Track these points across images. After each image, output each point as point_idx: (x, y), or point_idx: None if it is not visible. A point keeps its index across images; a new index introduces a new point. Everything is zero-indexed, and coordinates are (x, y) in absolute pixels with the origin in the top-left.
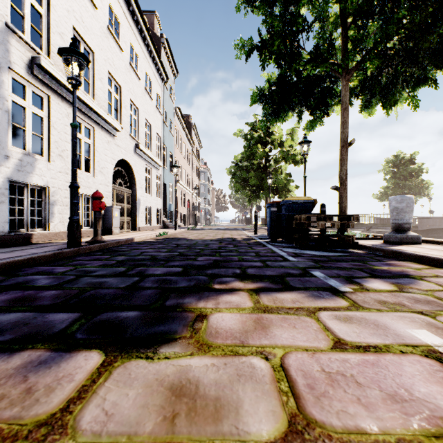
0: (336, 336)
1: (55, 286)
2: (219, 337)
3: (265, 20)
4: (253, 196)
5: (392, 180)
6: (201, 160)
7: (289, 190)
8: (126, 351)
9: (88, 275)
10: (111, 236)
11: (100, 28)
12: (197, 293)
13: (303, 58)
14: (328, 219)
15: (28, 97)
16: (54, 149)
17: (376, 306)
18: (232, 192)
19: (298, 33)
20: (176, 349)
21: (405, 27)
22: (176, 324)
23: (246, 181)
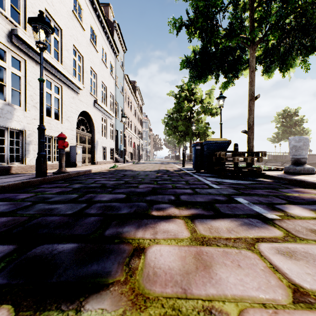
0: (289, 280)
1: (8, 213)
2: (157, 282)
3: (191, 3)
4: (181, 139)
5: (281, 127)
6: (143, 113)
7: (207, 135)
8: (43, 309)
9: (43, 201)
10: (74, 168)
11: (67, 12)
12: (136, 221)
13: (220, 33)
14: (242, 155)
15: (8, 60)
16: (29, 101)
17: (312, 237)
18: (165, 137)
19: (217, 13)
20: (105, 305)
21: (301, 6)
22: (111, 262)
23: (176, 128)
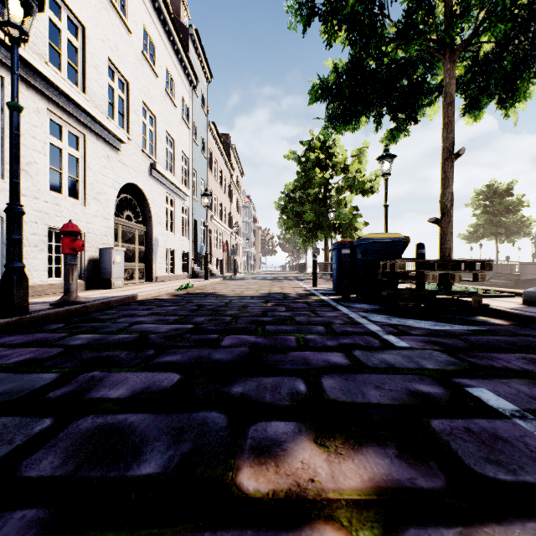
0: None
1: None
2: None
3: None
4: (309, 236)
5: (483, 216)
6: (243, 192)
7: (356, 228)
8: None
9: None
10: (107, 291)
11: None
12: None
13: (386, 33)
14: (441, 267)
15: None
16: None
17: None
18: (281, 232)
19: None
20: None
21: None
22: None
23: (299, 216)
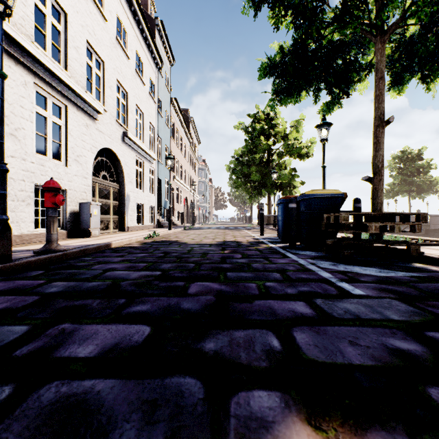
0: None
1: None
2: None
3: None
4: (255, 193)
5: (398, 176)
6: (200, 157)
7: (294, 186)
8: None
9: None
10: (86, 239)
11: None
12: None
13: (324, 19)
14: (381, 219)
15: None
16: None
17: None
18: (231, 190)
19: None
20: None
21: None
22: None
23: (247, 176)
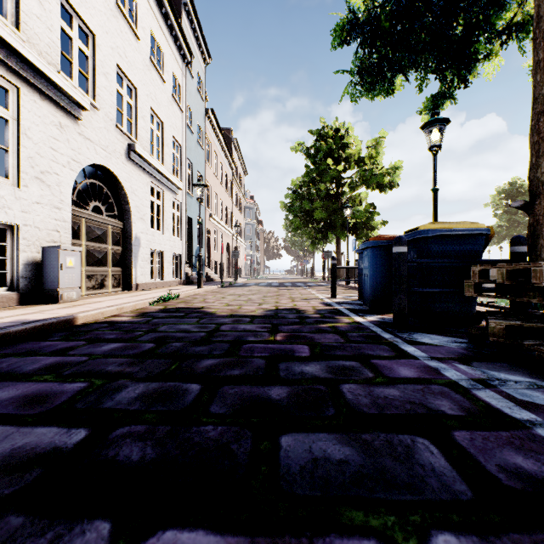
0: None
1: None
2: None
3: None
4: (319, 236)
5: (506, 216)
6: (247, 192)
7: (373, 228)
8: None
9: None
10: (46, 307)
11: None
12: None
13: None
14: None
15: None
16: None
17: None
18: (287, 234)
19: None
20: None
21: None
22: None
23: (309, 214)
